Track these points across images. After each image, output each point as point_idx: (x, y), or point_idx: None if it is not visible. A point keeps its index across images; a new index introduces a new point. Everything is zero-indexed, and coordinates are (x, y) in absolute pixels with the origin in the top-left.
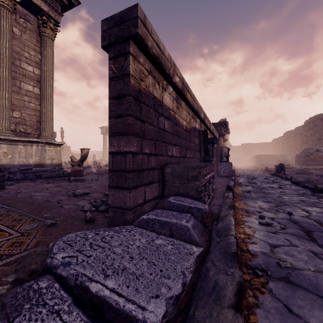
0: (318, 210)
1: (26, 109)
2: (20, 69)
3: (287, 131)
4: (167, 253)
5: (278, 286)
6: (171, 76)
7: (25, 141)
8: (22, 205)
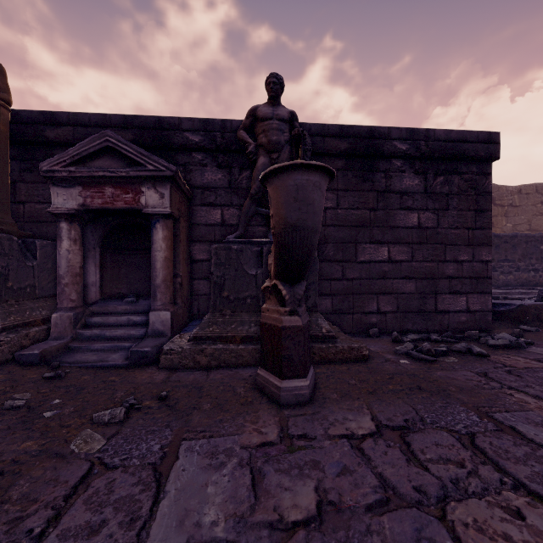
0: None
1: None
2: None
3: None
4: None
5: None
6: None
7: None
8: None
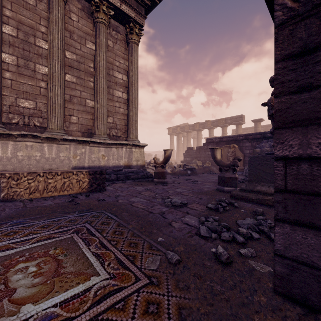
0: None
1: (117, 114)
2: (113, 78)
3: None
4: None
5: None
6: None
7: (117, 143)
8: (129, 217)
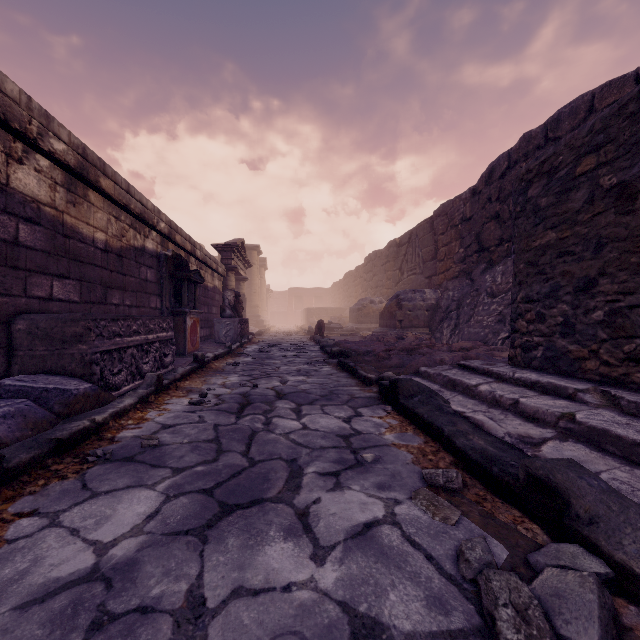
0: (299, 379)
1: None
2: None
3: (348, 272)
4: None
5: (104, 467)
6: (35, 138)
7: None
8: None
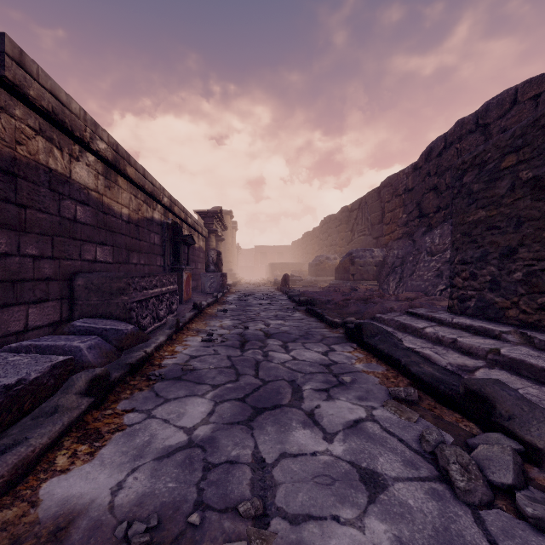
0: (279, 323)
1: None
2: None
3: (305, 233)
4: (18, 364)
5: (164, 383)
6: (88, 141)
7: None
8: None
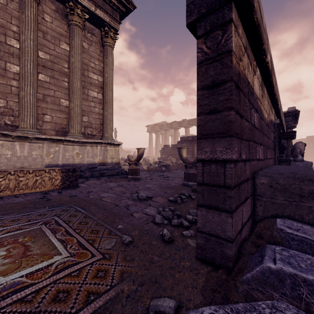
0: None
1: (92, 114)
2: (88, 78)
3: None
4: None
5: None
6: (266, 53)
7: (92, 142)
8: (96, 210)
